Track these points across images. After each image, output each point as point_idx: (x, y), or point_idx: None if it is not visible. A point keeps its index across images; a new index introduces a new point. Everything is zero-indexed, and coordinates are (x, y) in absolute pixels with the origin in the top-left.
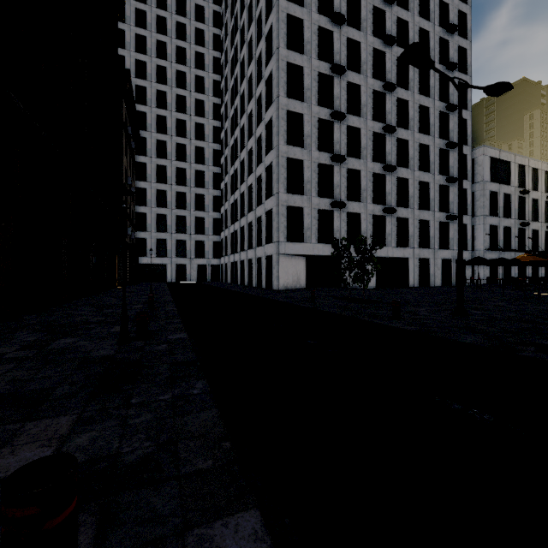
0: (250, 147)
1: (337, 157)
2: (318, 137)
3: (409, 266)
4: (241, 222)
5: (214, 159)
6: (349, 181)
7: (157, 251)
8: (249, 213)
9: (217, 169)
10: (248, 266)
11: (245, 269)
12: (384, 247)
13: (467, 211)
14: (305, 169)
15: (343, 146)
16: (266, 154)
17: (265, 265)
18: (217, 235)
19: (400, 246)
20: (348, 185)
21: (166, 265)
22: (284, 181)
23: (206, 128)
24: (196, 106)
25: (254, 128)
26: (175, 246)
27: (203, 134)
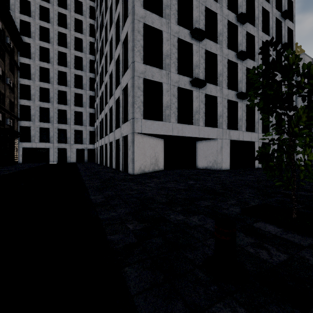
0: (111, 36)
1: (198, 30)
2: (178, 12)
3: (255, 149)
4: (105, 109)
5: (90, 67)
6: (206, 65)
7: (40, 137)
8: (110, 99)
9: (93, 75)
10: (110, 149)
11: (107, 151)
12: (236, 131)
13: (293, 104)
14: (164, 40)
15: (202, 27)
16: (123, 29)
17: (122, 147)
18: (93, 126)
19: (247, 130)
20: (205, 68)
21: (49, 149)
22: (141, 50)
23: (84, 42)
24: (75, 24)
25: (114, 15)
26: (57, 133)
27: (81, 47)
